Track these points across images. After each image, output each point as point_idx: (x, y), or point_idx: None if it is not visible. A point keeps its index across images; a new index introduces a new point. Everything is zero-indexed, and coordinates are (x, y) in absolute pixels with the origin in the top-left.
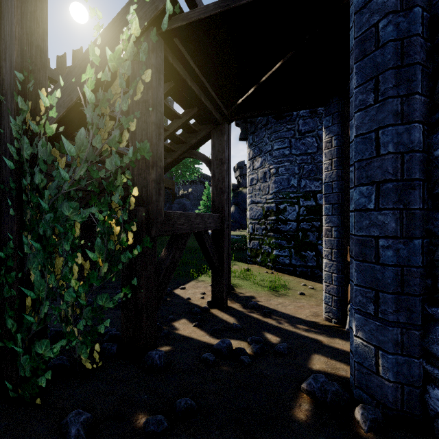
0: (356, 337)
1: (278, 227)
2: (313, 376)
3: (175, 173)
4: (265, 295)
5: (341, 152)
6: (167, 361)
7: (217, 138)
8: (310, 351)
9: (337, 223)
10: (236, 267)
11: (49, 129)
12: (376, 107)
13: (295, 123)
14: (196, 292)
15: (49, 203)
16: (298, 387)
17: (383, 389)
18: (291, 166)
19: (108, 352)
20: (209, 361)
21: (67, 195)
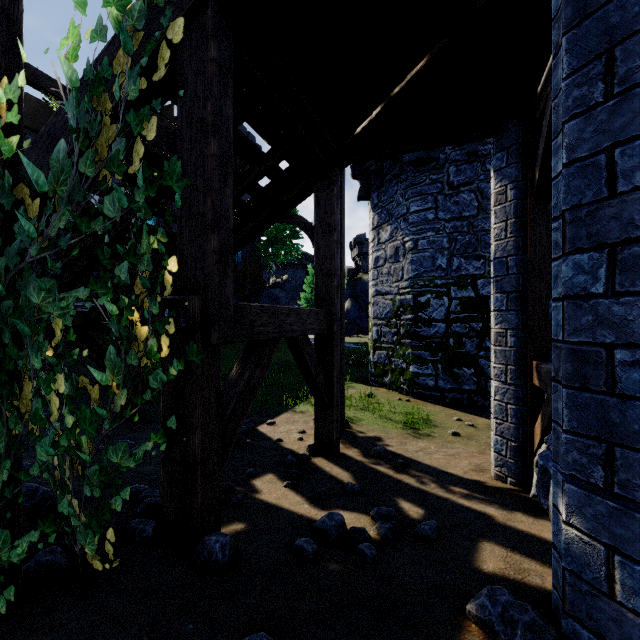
0: (567, 526)
1: (418, 330)
2: (487, 592)
3: (263, 252)
4: (398, 436)
5: (522, 209)
6: (235, 553)
7: (322, 191)
8: (475, 535)
9: (516, 324)
10: (354, 392)
11: (4, 144)
12: (608, 106)
13: (444, 171)
14: (291, 430)
15: (6, 281)
16: (461, 609)
17: (624, 628)
18: (437, 237)
19: (139, 535)
20: (306, 552)
21: (42, 268)
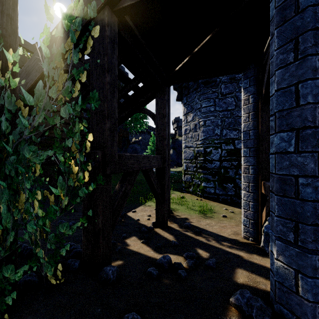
0: (277, 260)
1: (206, 165)
2: (239, 292)
3: (129, 126)
4: (196, 217)
5: (256, 107)
6: (118, 275)
7: (159, 97)
8: (234, 265)
9: (253, 163)
10: (174, 195)
11: (12, 82)
12: (295, 64)
13: (219, 87)
14: (144, 214)
15: (13, 147)
16: (227, 300)
17: (303, 308)
18: (215, 119)
19: (72, 267)
20: (153, 274)
21: (29, 140)
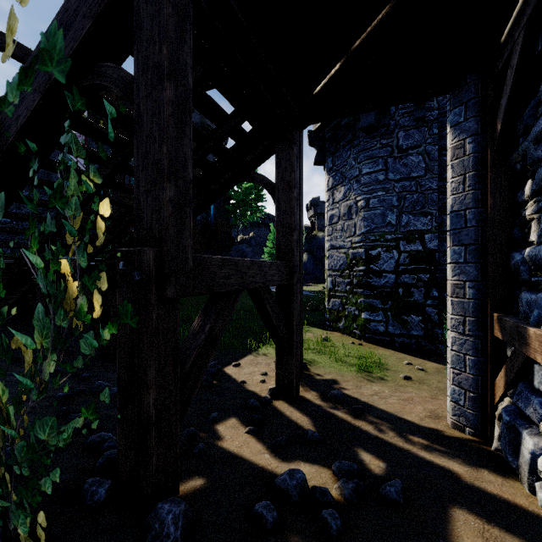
0: None
1: (369, 281)
2: None
3: (232, 213)
4: (353, 379)
5: (481, 162)
6: (189, 522)
7: (283, 151)
8: (444, 499)
9: (475, 276)
10: (311, 335)
11: None
12: None
13: (394, 136)
14: (255, 372)
15: None
16: None
17: None
18: (387, 196)
19: (91, 499)
20: (266, 522)
21: None
